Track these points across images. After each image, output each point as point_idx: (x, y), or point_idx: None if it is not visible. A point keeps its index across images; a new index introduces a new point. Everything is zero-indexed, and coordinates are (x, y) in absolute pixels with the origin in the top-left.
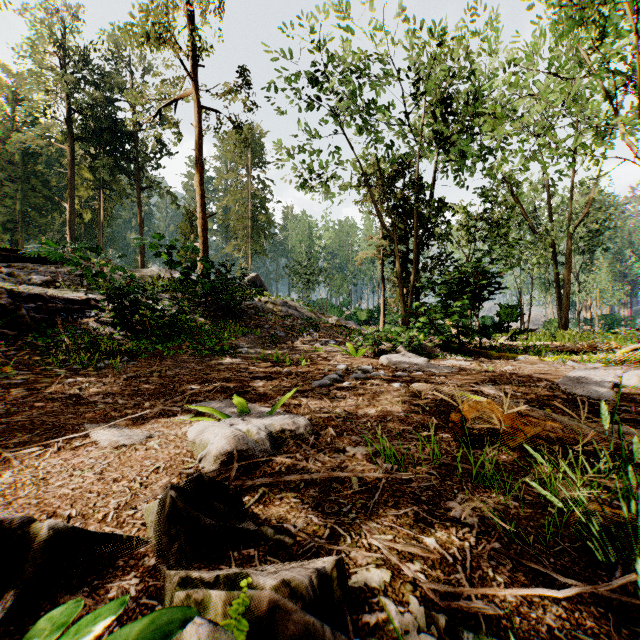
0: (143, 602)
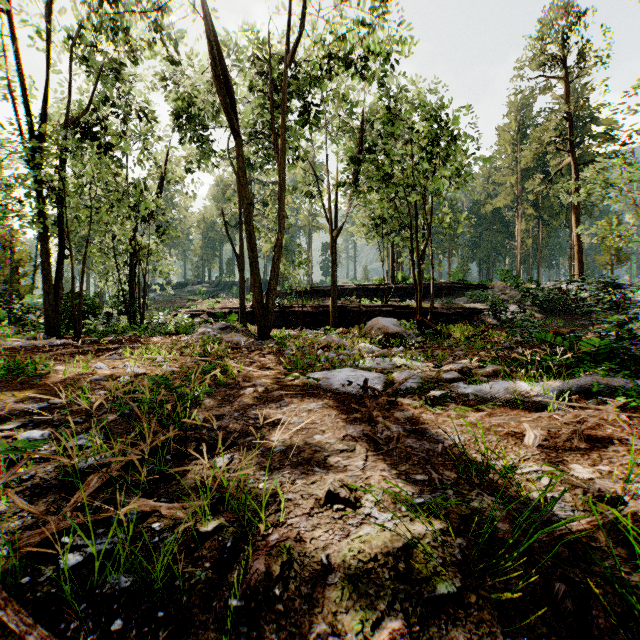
0: None
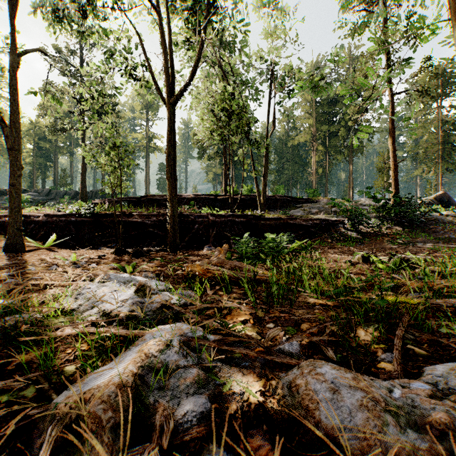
0: (387, 264)
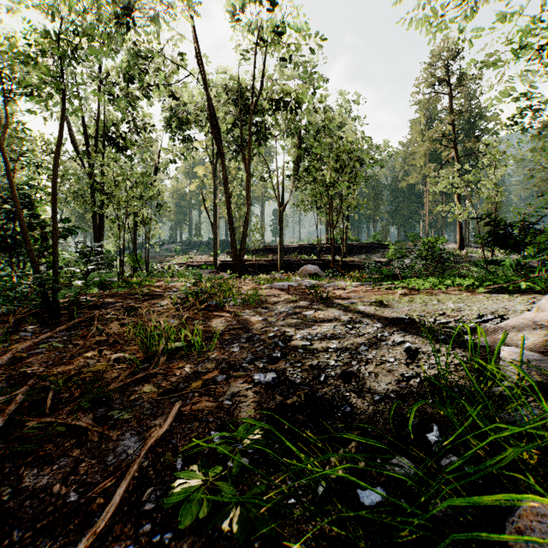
0: None
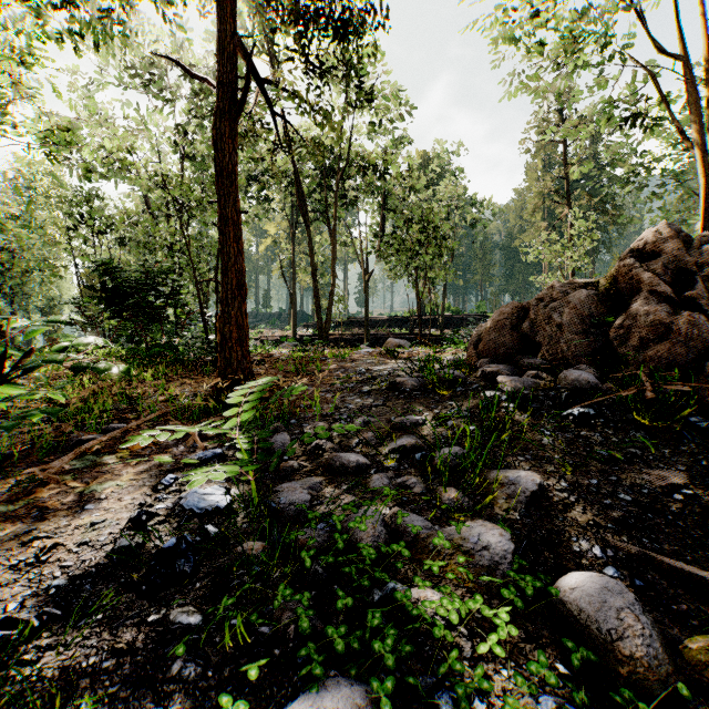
0: None
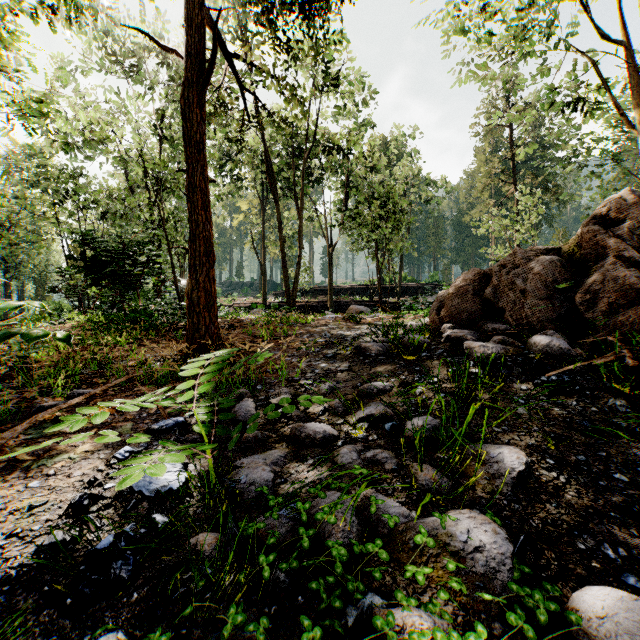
0: None
